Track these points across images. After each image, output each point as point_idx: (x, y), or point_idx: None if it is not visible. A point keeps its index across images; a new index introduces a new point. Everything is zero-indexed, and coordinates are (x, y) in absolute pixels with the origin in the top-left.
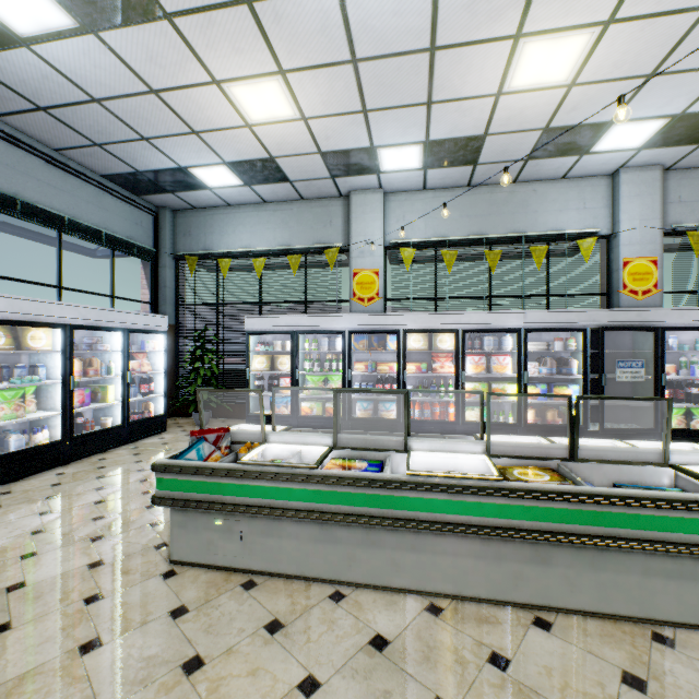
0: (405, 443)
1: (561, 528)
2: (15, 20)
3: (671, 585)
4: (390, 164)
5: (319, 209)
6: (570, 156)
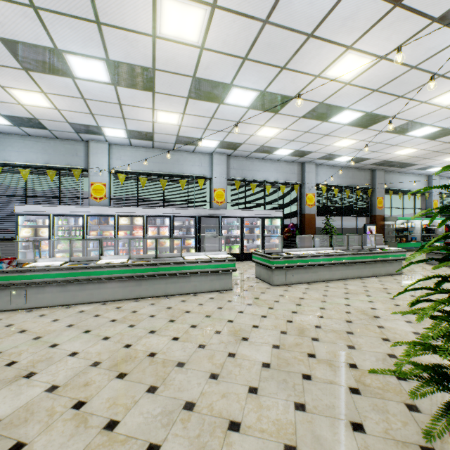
0: (100, 257)
1: (143, 274)
2: None
3: (172, 285)
4: (110, 133)
5: (69, 145)
6: (192, 145)
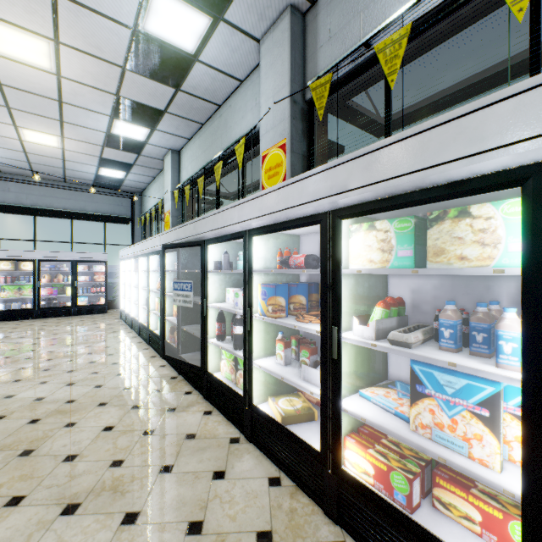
0: None
1: None
2: None
3: None
4: (136, 136)
5: None
6: (193, 67)
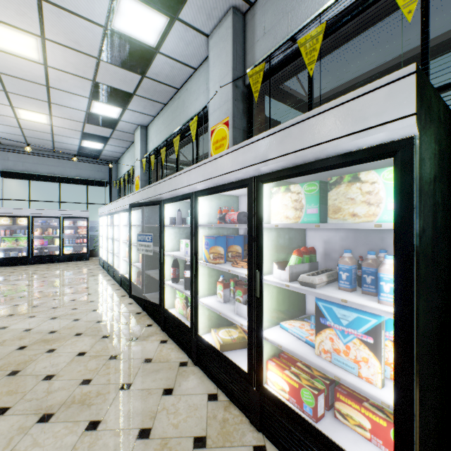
0: None
1: None
2: None
3: None
4: (111, 114)
5: None
6: (155, 57)
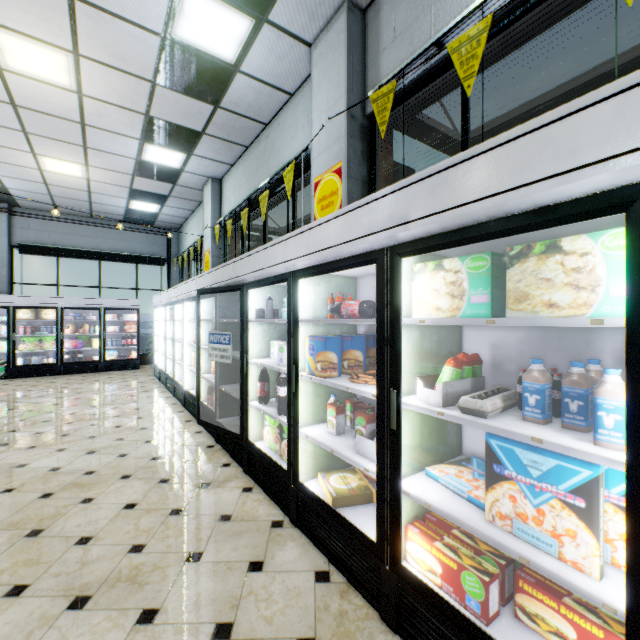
0: None
1: None
2: None
3: None
4: (170, 162)
5: None
6: (234, 79)
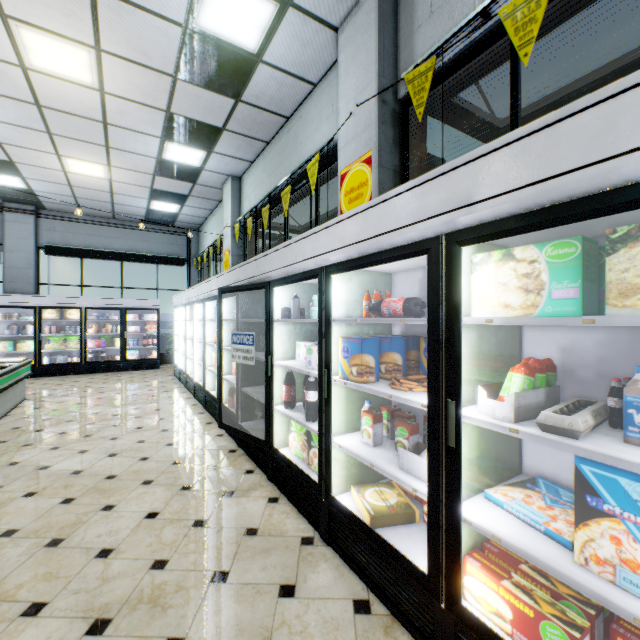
0: None
1: None
2: (18, 185)
3: None
4: (191, 161)
5: None
6: (256, 70)
